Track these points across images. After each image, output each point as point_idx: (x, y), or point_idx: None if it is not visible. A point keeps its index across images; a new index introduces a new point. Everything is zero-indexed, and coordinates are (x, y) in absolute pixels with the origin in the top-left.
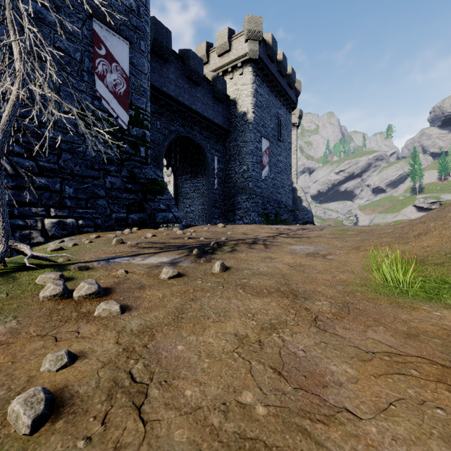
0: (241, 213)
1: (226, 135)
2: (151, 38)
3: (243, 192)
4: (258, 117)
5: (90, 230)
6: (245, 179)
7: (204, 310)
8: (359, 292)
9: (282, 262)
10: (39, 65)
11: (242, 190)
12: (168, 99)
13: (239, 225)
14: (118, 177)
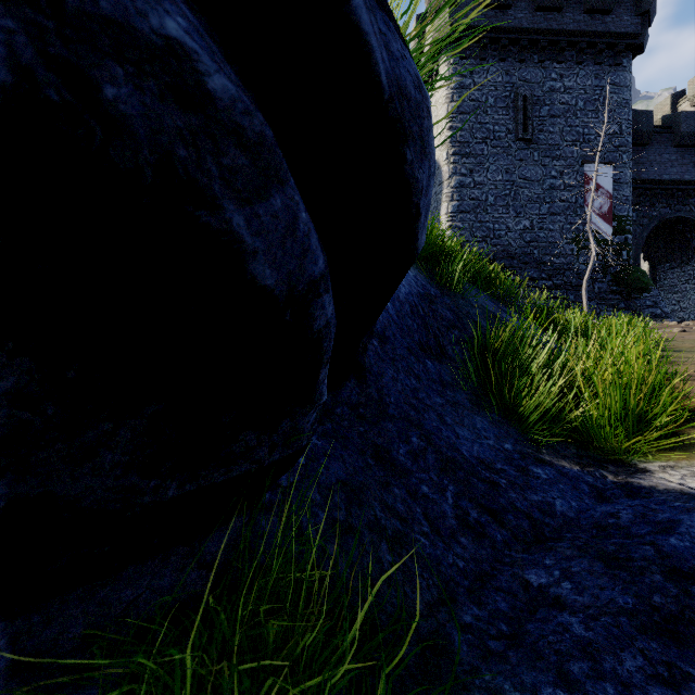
0: None
1: None
2: None
3: None
4: None
5: None
6: None
7: None
8: None
9: None
10: (551, 218)
11: None
12: (647, 184)
13: None
14: (604, 282)
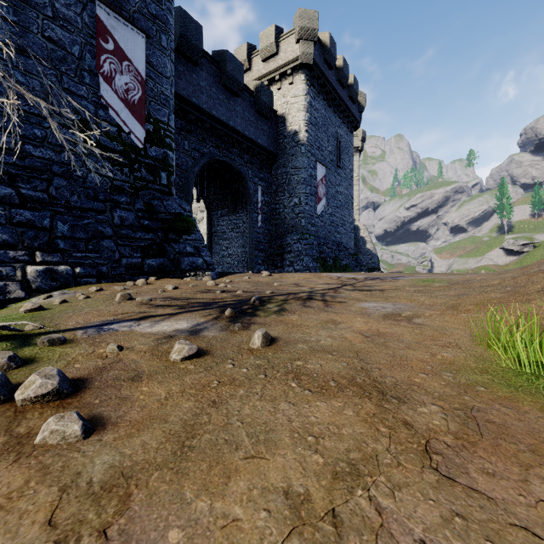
0: (291, 257)
1: (272, 160)
2: (177, 34)
3: (294, 230)
4: (313, 137)
5: (91, 281)
6: (296, 215)
7: (230, 428)
8: (481, 386)
9: (351, 329)
10: (21, 59)
11: (293, 229)
12: (198, 112)
13: (289, 274)
14: (131, 210)
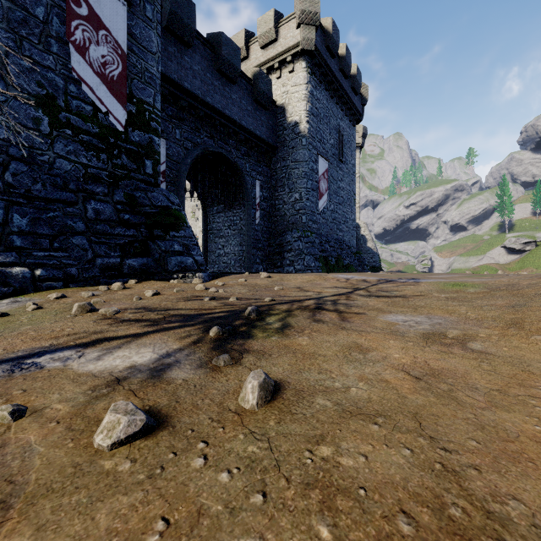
0: (291, 256)
1: (271, 153)
2: (167, 10)
3: (294, 228)
4: (314, 129)
5: (56, 285)
6: (297, 211)
7: None
8: None
9: (389, 362)
10: None
11: (293, 226)
12: (191, 98)
13: (290, 275)
14: (109, 202)
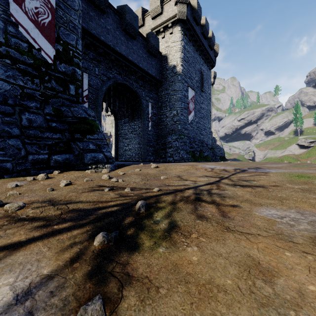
0: (171, 151)
1: (158, 85)
2: None
3: (173, 133)
4: (186, 70)
5: None
6: (175, 122)
7: None
8: None
9: (315, 310)
10: None
11: (172, 131)
12: (105, 47)
13: (171, 165)
14: (40, 114)
